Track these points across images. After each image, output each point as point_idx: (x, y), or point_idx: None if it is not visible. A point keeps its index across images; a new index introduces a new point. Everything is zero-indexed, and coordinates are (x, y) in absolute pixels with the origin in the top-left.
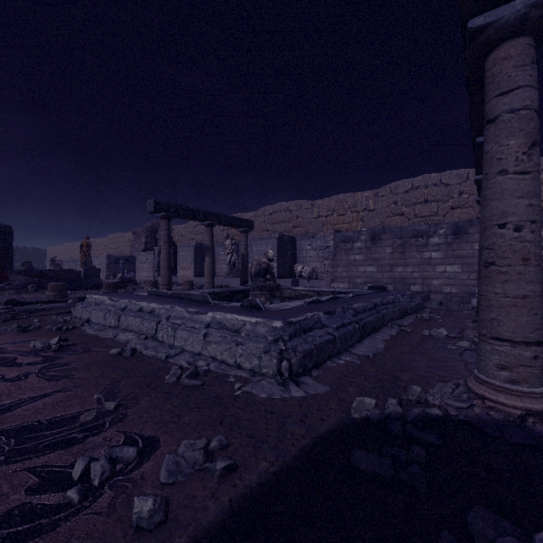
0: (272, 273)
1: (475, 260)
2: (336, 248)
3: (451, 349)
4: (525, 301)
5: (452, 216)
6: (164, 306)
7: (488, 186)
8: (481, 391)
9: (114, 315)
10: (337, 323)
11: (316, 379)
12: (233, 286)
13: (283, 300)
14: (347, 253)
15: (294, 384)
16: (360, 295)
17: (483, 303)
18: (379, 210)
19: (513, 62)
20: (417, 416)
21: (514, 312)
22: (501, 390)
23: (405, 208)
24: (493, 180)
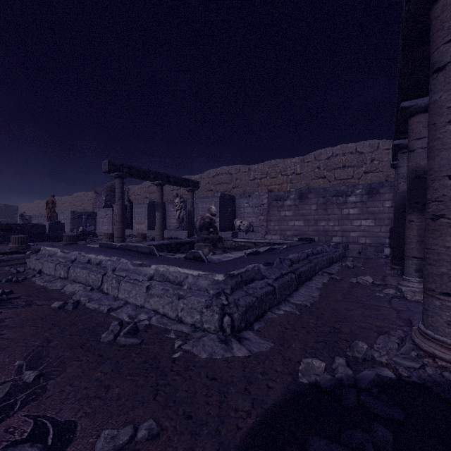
0: (215, 227)
1: (386, 216)
2: (269, 205)
3: (380, 296)
4: None
5: (365, 179)
6: (110, 258)
7: (436, 136)
8: (431, 349)
9: (64, 266)
10: (276, 274)
11: (259, 333)
12: (182, 238)
13: (225, 251)
14: (279, 209)
15: (237, 341)
16: (293, 246)
17: (431, 257)
18: (305, 174)
19: None
20: (370, 381)
21: None
22: None
23: (327, 172)
24: (442, 129)
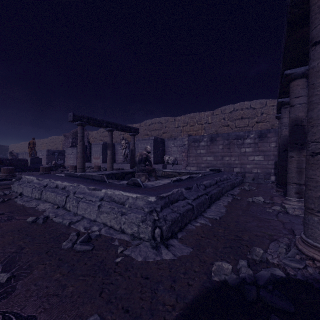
0: (150, 161)
1: (271, 153)
2: (189, 145)
3: (269, 211)
4: None
5: (257, 127)
6: (72, 184)
7: (314, 93)
8: (311, 253)
9: (38, 190)
10: (194, 196)
11: (181, 241)
12: (126, 169)
13: (157, 178)
14: (196, 148)
15: (165, 248)
16: (206, 175)
17: (310, 184)
18: (214, 123)
19: None
20: (267, 280)
21: None
22: None
23: (230, 122)
24: (319, 88)
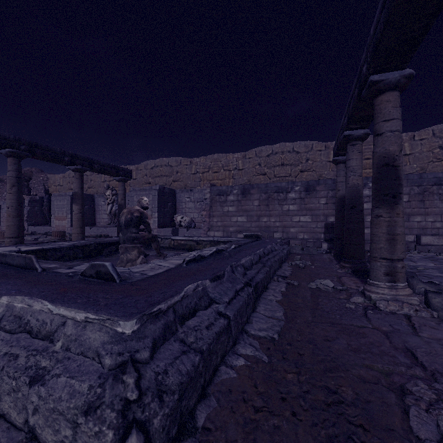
0: (147, 223)
1: (321, 212)
2: (212, 200)
3: (351, 308)
4: None
5: (301, 178)
6: None
7: None
8: None
9: None
10: (229, 293)
11: (207, 442)
12: (113, 235)
13: (160, 252)
14: (222, 205)
15: None
16: (241, 246)
17: None
18: (247, 170)
19: None
20: None
21: None
22: None
23: (267, 169)
24: None
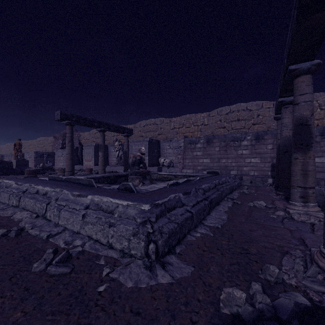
0: (144, 163)
1: (268, 155)
2: (185, 147)
3: (273, 217)
4: None
5: (253, 129)
6: (54, 189)
7: None
8: None
9: (16, 196)
10: (193, 202)
11: (180, 257)
12: (120, 171)
13: (152, 182)
14: (192, 150)
15: (161, 267)
16: (204, 178)
17: None
18: (211, 125)
19: None
20: (290, 312)
21: None
22: None
23: (226, 123)
24: None
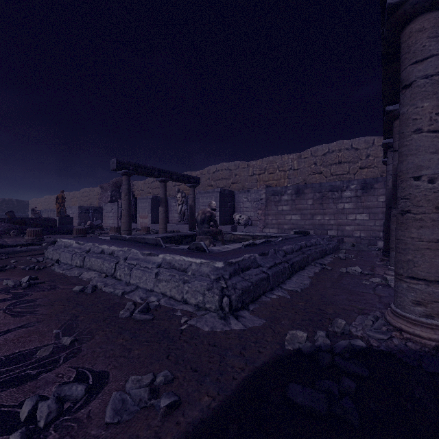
0: (215, 221)
1: (380, 210)
2: (267, 200)
3: (366, 284)
4: (438, 245)
5: (361, 175)
6: (122, 249)
7: (404, 143)
8: (399, 324)
9: (80, 256)
10: (270, 263)
11: (253, 313)
12: (183, 231)
13: (224, 243)
14: (276, 204)
15: (234, 318)
16: (288, 239)
17: (399, 246)
18: (302, 170)
19: (427, 33)
20: (344, 348)
21: (428, 254)
22: (416, 323)
23: (323, 168)
24: (409, 138)
